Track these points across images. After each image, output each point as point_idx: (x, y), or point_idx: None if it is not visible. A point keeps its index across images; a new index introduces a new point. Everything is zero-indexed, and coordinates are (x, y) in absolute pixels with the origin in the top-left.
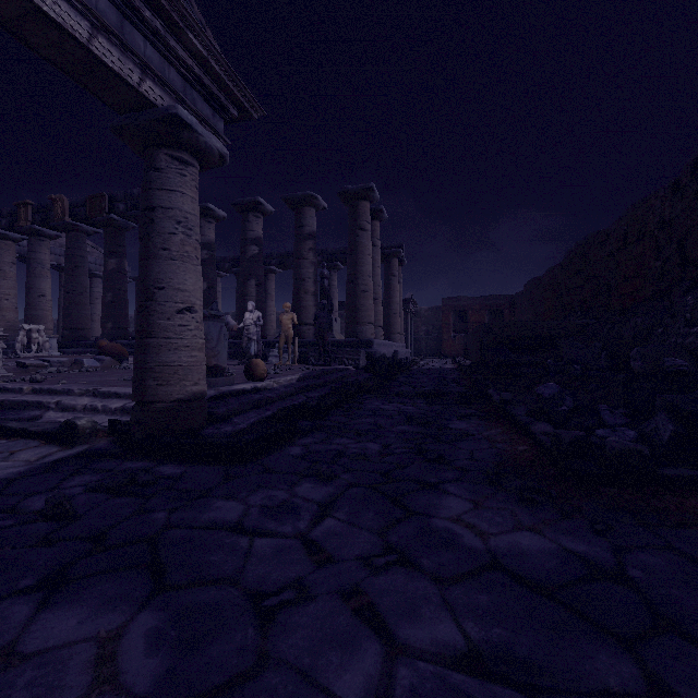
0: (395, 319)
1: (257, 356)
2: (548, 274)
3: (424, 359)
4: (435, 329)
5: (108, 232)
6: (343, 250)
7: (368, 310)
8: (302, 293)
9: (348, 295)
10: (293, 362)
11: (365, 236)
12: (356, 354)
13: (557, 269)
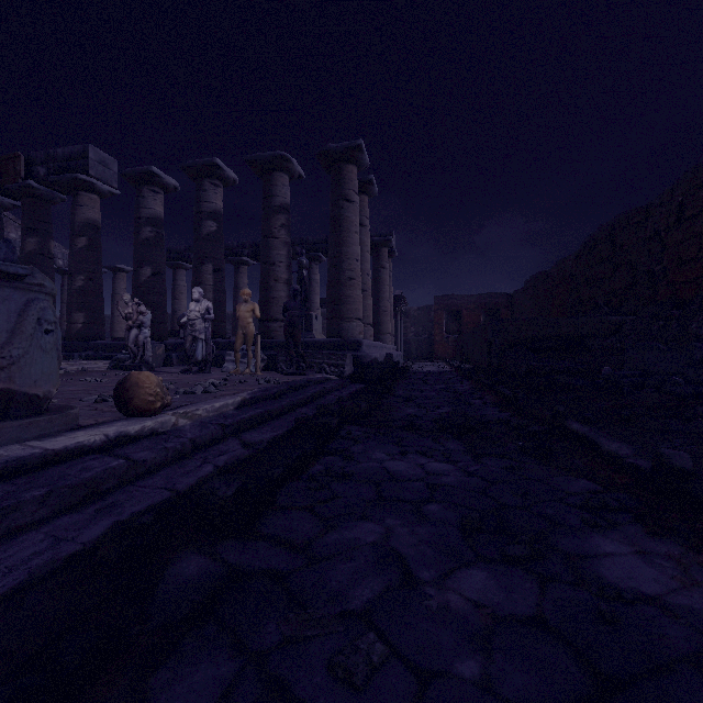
0: (385, 317)
1: (206, 361)
2: (558, 266)
3: (415, 362)
4: (425, 331)
5: (26, 204)
6: (325, 239)
7: (355, 302)
8: (272, 281)
9: (330, 283)
10: (255, 370)
11: (352, 208)
12: (339, 359)
13: (571, 260)
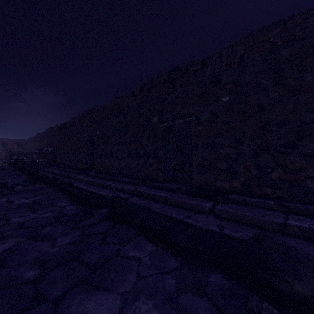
0: None
1: None
2: (33, 138)
3: None
4: None
5: None
6: None
7: None
8: None
9: None
10: None
11: None
12: None
13: (35, 137)
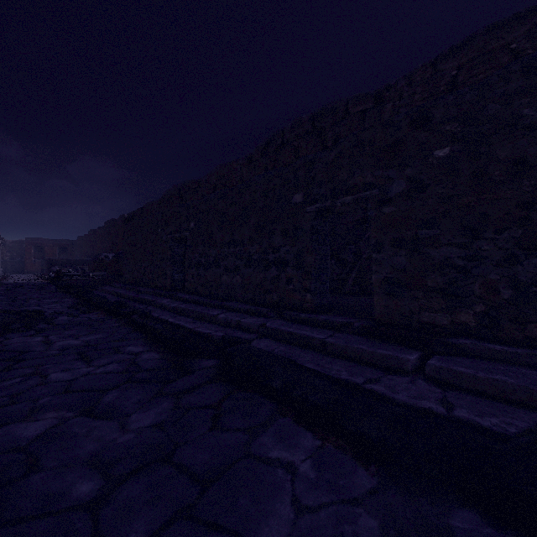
0: None
1: None
2: (84, 237)
3: (11, 274)
4: (19, 255)
5: None
6: None
7: None
8: None
9: None
10: None
11: None
12: None
13: (87, 236)
